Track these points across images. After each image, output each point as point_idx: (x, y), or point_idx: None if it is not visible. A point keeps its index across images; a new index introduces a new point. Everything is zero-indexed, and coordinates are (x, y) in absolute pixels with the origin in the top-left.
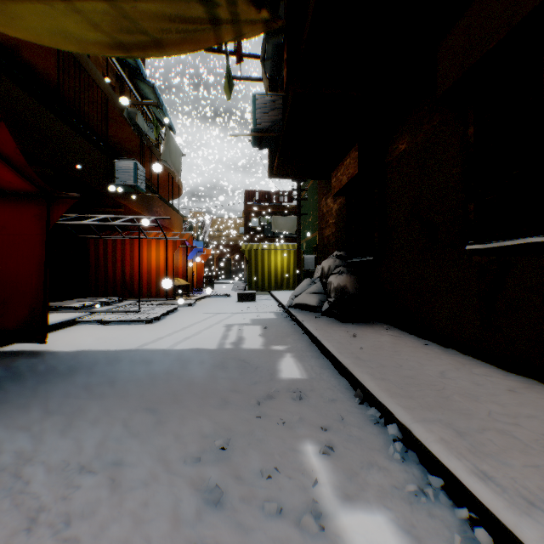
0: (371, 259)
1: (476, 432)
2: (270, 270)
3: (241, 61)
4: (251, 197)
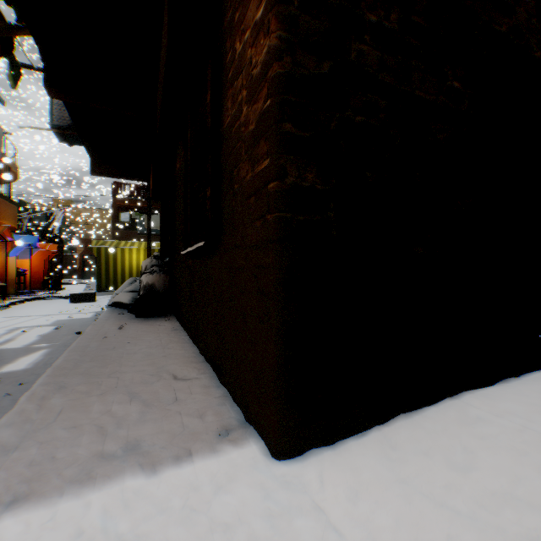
0: (171, 260)
1: (77, 386)
2: (124, 269)
3: (8, 55)
4: (120, 190)
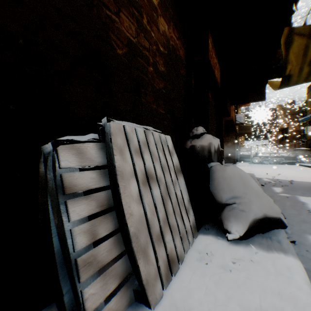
0: None
1: None
2: None
3: None
4: None
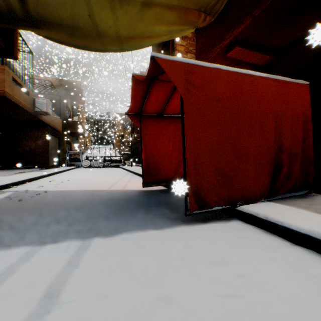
0: None
1: None
2: None
3: None
4: None
